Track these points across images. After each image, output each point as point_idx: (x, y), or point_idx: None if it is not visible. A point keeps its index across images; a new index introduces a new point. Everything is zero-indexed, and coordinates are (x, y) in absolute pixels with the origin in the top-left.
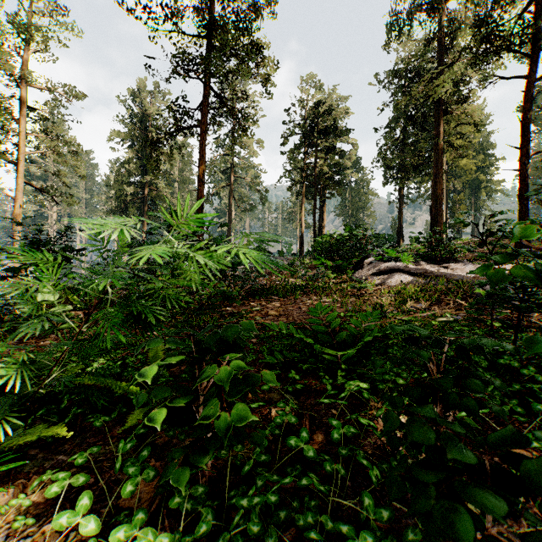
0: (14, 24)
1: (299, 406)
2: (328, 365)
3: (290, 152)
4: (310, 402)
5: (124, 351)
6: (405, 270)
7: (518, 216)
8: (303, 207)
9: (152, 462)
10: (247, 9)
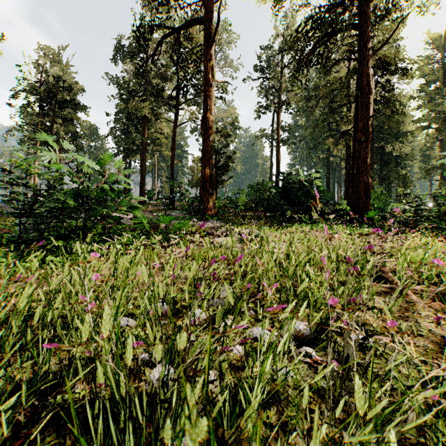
0: None
1: None
2: None
3: (21, 107)
4: None
5: None
6: None
7: (170, 191)
8: (37, 161)
9: None
10: None
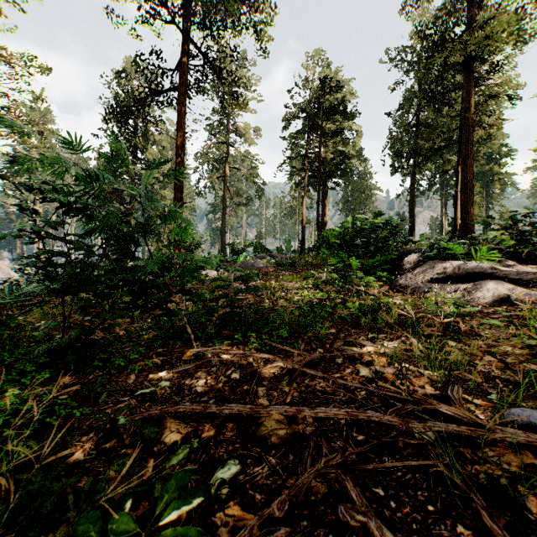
0: None
1: None
2: None
3: (290, 136)
4: None
5: None
6: (497, 275)
7: None
8: (304, 198)
9: None
10: None
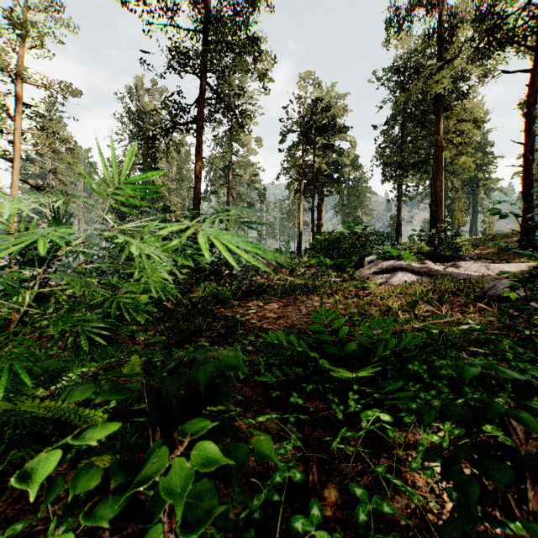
0: (9, 19)
1: (303, 441)
2: (336, 383)
3: (289, 149)
4: (317, 436)
5: (103, 360)
6: (408, 269)
7: (522, 213)
8: (301, 204)
9: (105, 537)
10: (245, 3)
